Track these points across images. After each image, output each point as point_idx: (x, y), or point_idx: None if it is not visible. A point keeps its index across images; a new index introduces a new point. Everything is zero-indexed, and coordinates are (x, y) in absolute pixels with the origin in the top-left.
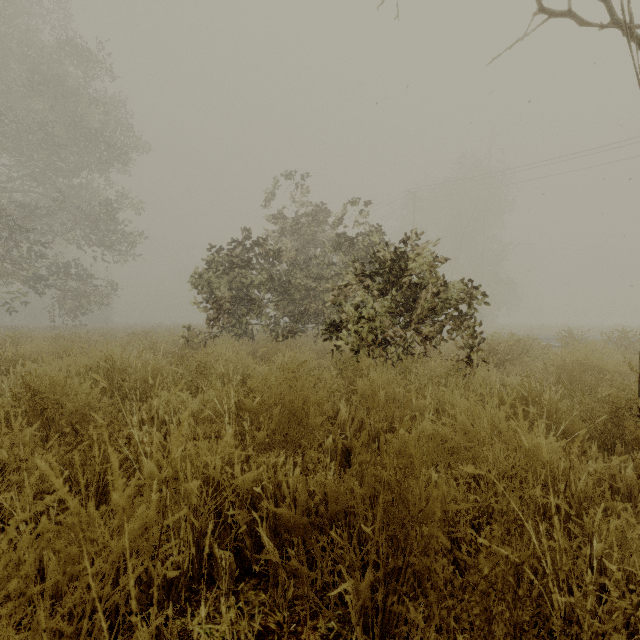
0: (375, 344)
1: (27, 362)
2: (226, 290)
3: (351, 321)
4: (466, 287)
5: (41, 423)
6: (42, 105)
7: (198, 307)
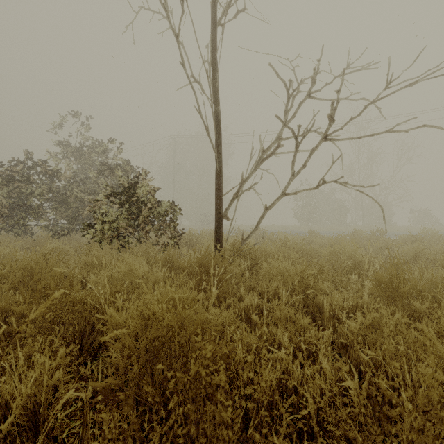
0: (114, 237)
1: None
2: (3, 198)
3: (98, 223)
4: (171, 204)
5: None
6: None
7: None
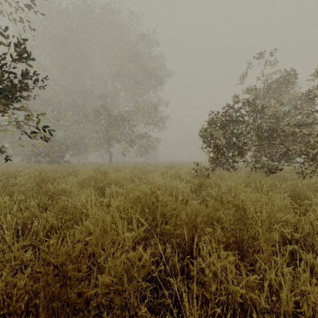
0: None
1: (112, 185)
2: (222, 138)
3: None
4: None
5: (62, 315)
6: (132, 66)
7: (203, 151)
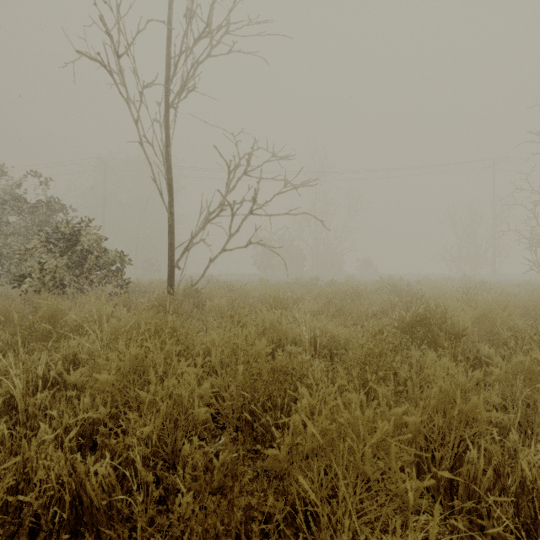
0: (55, 286)
1: None
2: None
3: (35, 272)
4: (118, 253)
5: None
6: None
7: None
